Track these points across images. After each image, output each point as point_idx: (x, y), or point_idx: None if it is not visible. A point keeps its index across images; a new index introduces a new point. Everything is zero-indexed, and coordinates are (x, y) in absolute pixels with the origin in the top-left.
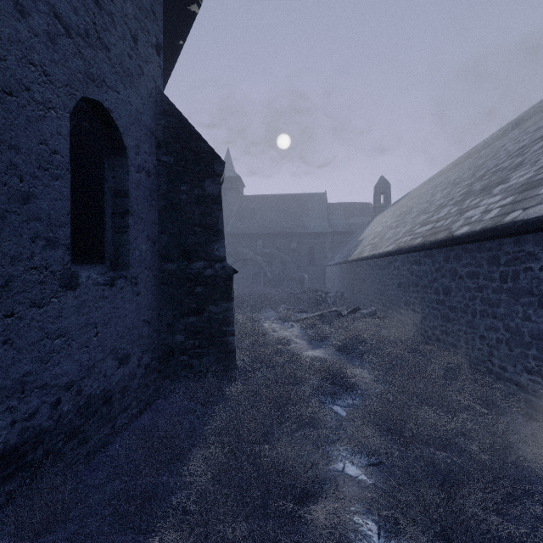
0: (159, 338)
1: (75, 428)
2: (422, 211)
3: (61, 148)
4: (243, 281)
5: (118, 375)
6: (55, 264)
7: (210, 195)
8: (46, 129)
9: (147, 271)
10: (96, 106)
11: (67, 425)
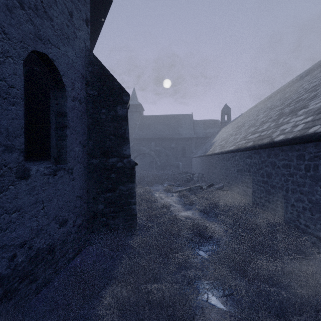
0: (87, 206)
1: (27, 272)
2: (252, 125)
3: (17, 84)
4: (143, 166)
5: (59, 233)
6: (12, 162)
7: (120, 115)
8: (5, 70)
9: (79, 164)
10: (43, 57)
11: (21, 271)
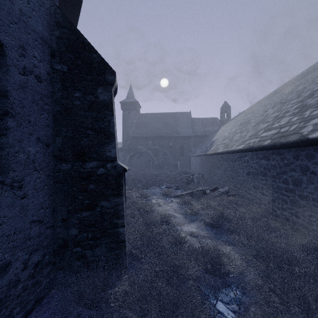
0: (53, 232)
1: None
2: (260, 121)
3: None
4: (139, 166)
5: None
6: None
7: (102, 102)
8: None
9: (37, 173)
10: None
11: None
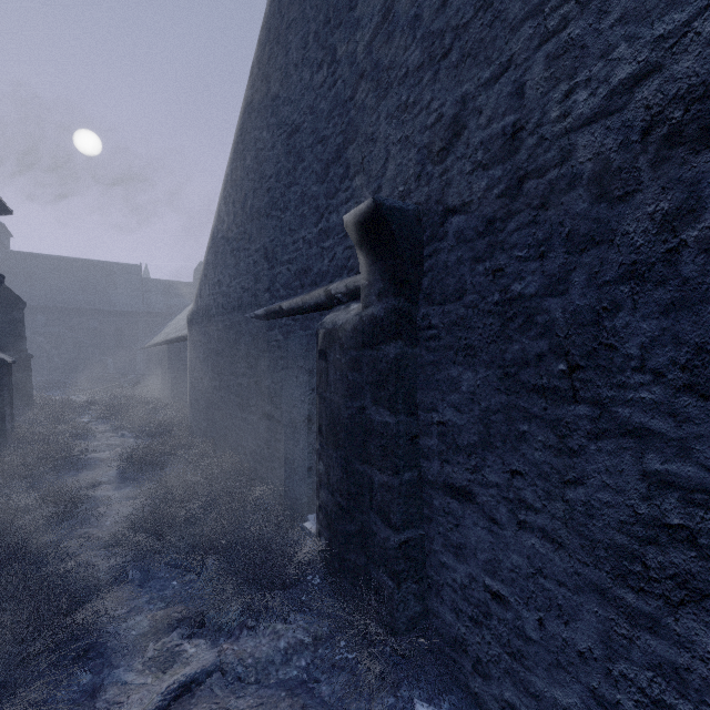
0: None
1: None
2: None
3: None
4: None
5: None
6: None
7: (18, 319)
8: None
9: None
10: None
11: None
